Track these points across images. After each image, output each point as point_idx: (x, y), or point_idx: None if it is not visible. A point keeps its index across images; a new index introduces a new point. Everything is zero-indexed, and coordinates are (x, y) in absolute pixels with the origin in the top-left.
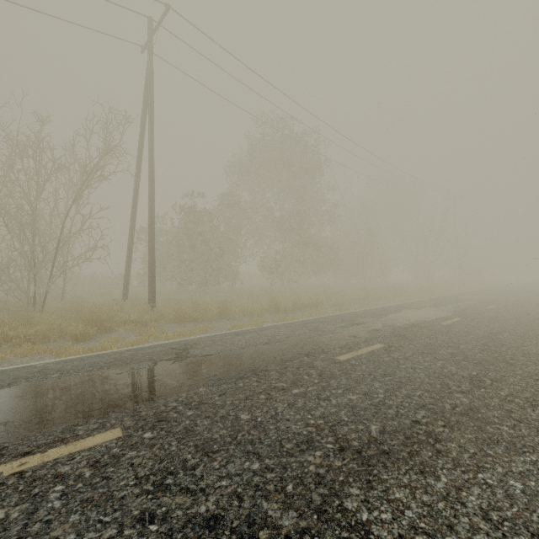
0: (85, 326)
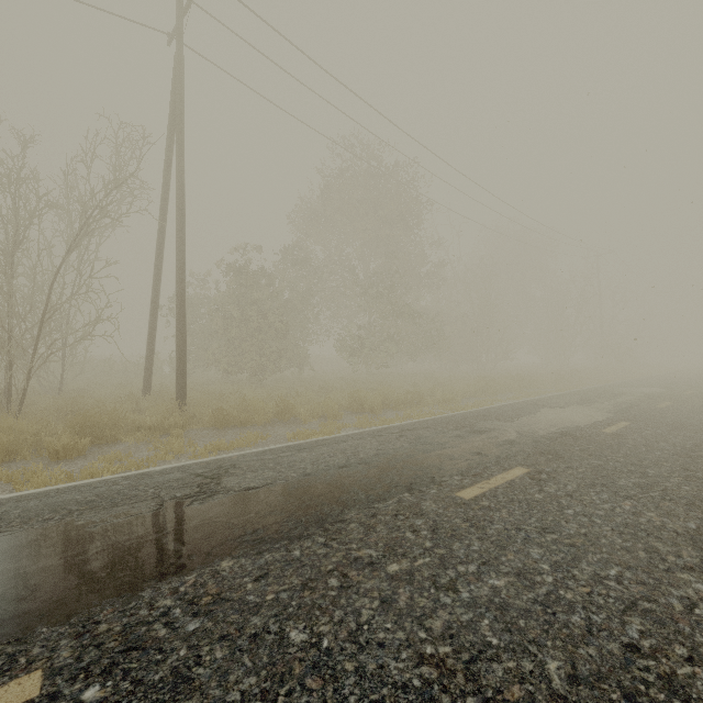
0: (74, 435)
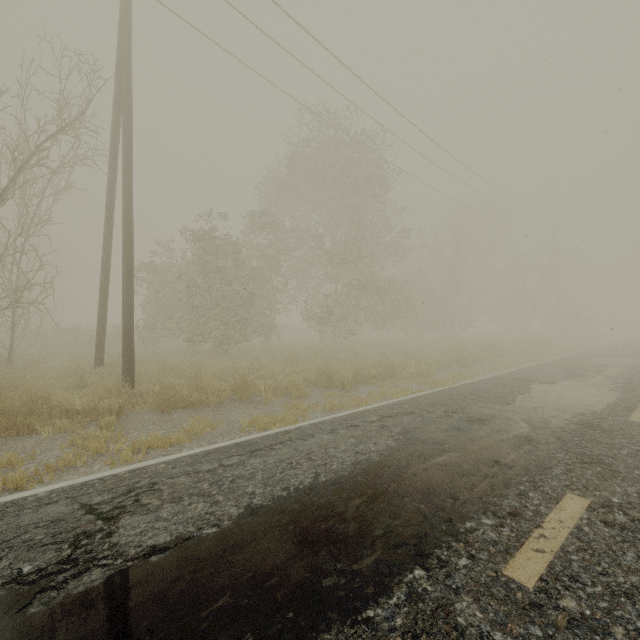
0: None
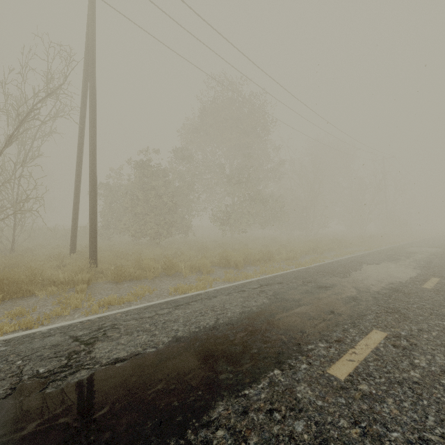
0: None
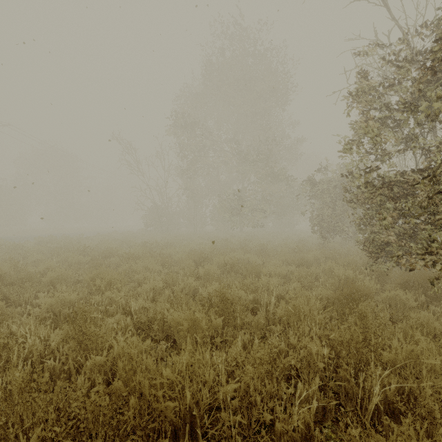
0: None
